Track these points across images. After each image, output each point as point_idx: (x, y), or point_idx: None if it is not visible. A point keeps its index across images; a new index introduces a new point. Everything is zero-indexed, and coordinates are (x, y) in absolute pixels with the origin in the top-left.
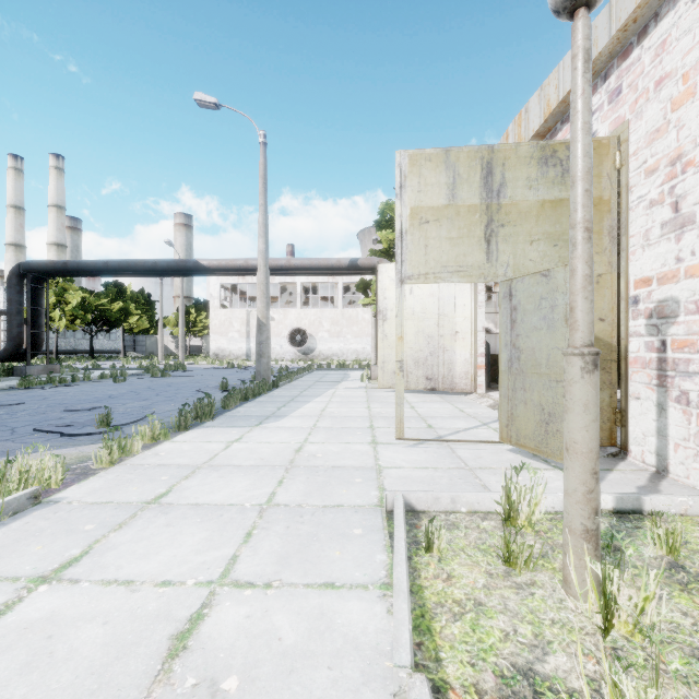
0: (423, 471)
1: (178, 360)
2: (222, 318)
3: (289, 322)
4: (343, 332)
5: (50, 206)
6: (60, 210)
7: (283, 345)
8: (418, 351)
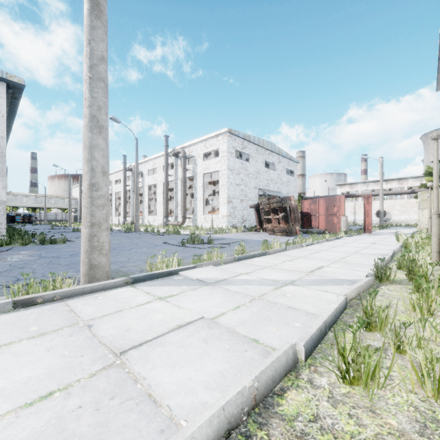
0: None
1: None
2: None
3: (376, 207)
4: (407, 211)
5: None
6: None
7: (372, 217)
8: None
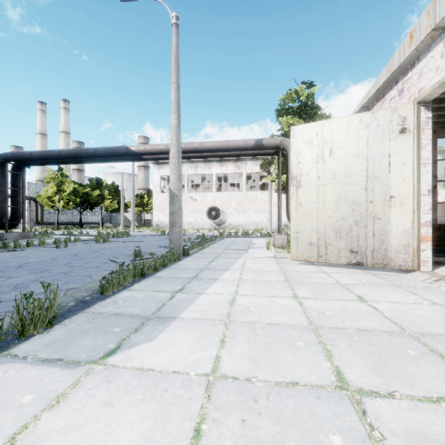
0: None
1: (130, 229)
2: (161, 200)
3: (207, 202)
4: (246, 209)
5: (61, 132)
6: (67, 134)
7: (203, 218)
8: (340, 219)
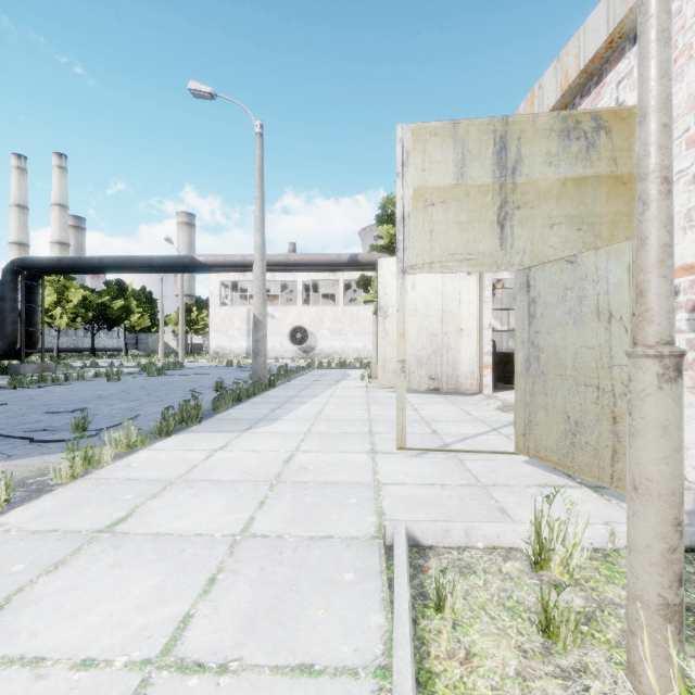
0: (428, 488)
1: (178, 359)
2: (222, 316)
3: (290, 320)
4: (344, 330)
5: (53, 205)
6: (63, 209)
7: (283, 343)
8: (421, 349)
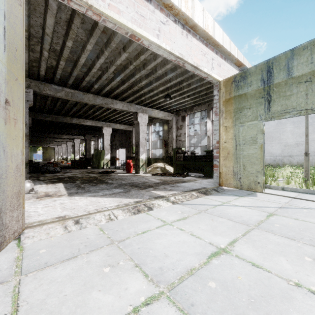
0: None
1: None
2: None
3: None
4: None
5: None
6: None
7: None
8: None
